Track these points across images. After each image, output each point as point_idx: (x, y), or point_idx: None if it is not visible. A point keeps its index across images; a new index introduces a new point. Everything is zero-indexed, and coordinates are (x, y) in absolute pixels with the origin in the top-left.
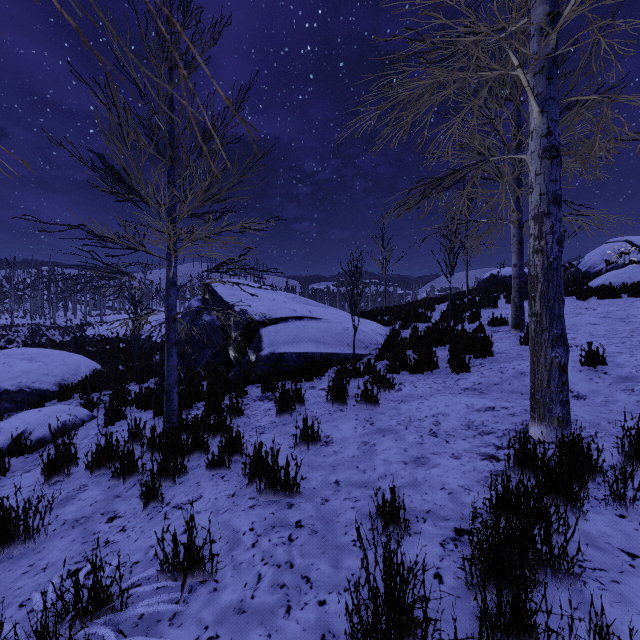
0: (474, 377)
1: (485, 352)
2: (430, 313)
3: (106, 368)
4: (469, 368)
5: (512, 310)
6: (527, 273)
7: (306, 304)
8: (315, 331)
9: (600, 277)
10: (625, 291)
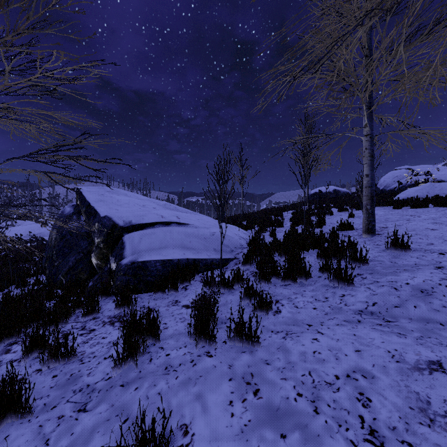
0: (362, 294)
1: (358, 260)
2: (282, 219)
3: None
4: (352, 281)
5: (364, 216)
6: (341, 190)
7: (176, 210)
8: (182, 236)
9: (404, 192)
10: (429, 202)
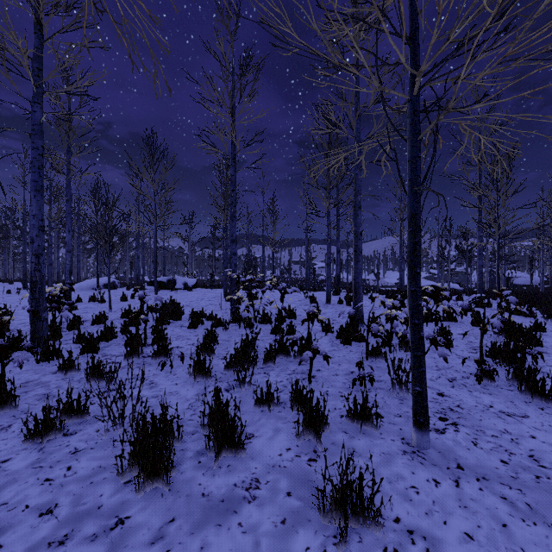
0: None
1: None
2: None
3: (464, 287)
4: None
5: None
6: None
7: (521, 274)
8: (524, 280)
9: None
10: None
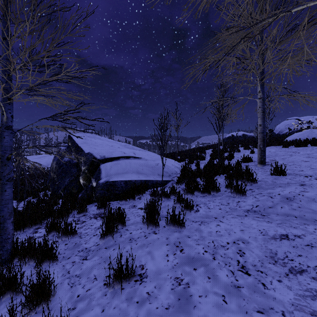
0: (250, 200)
1: (251, 180)
2: (204, 154)
3: None
4: (245, 193)
5: (258, 152)
6: (248, 135)
7: (132, 149)
8: (137, 166)
9: (291, 136)
10: (308, 143)
